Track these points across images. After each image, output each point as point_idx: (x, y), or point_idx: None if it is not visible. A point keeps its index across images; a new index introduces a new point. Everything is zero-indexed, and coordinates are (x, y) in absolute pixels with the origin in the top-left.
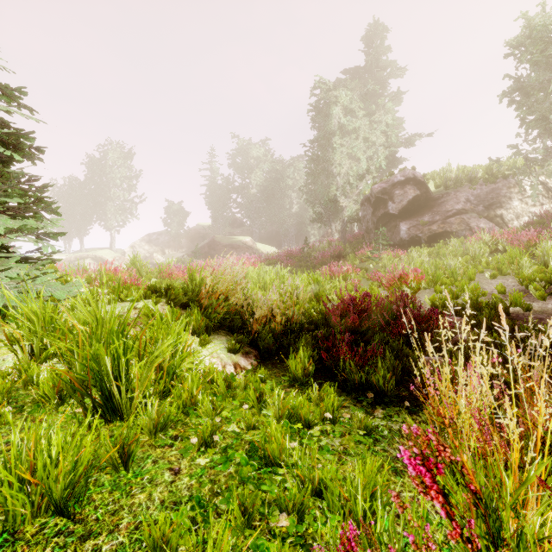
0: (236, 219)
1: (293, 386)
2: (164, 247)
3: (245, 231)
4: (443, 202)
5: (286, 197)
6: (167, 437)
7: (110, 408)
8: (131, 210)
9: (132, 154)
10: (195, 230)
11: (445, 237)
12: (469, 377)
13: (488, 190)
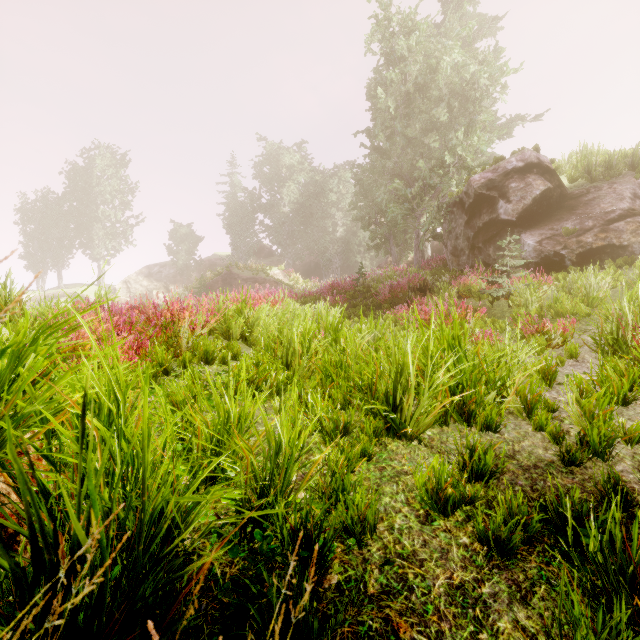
0: (264, 247)
1: None
2: (168, 282)
3: (275, 262)
4: (593, 199)
5: (329, 217)
6: None
7: None
8: (125, 234)
9: (127, 161)
10: (210, 261)
11: (609, 255)
12: None
13: None
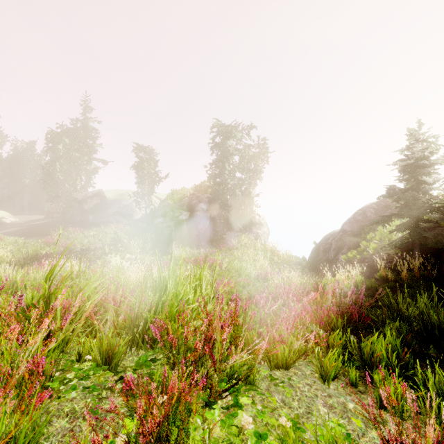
0: None
1: None
2: None
3: None
4: (109, 206)
5: (20, 172)
6: None
7: None
8: None
9: None
10: None
11: (107, 223)
12: None
13: (128, 203)
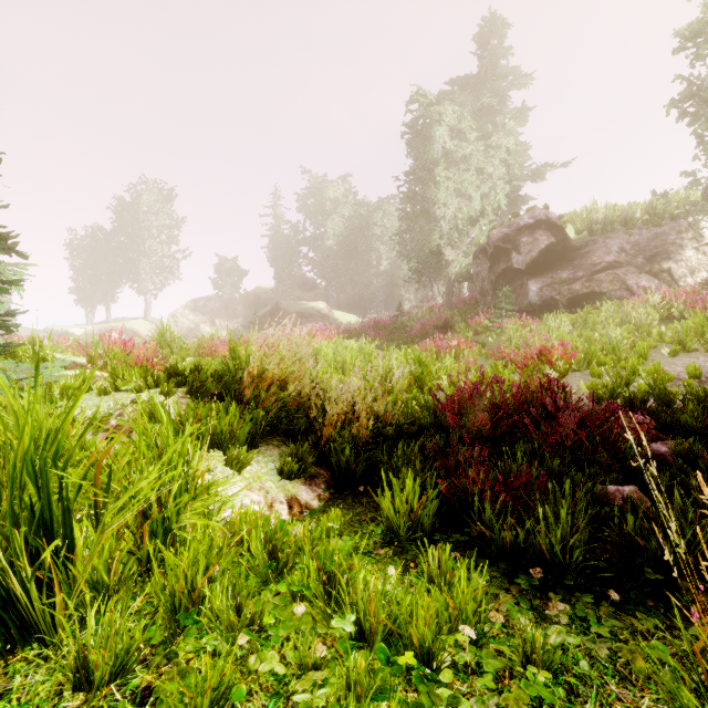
0: (308, 280)
1: (391, 545)
2: (214, 316)
3: (319, 295)
4: (588, 252)
5: (373, 251)
6: (126, 695)
7: (15, 621)
8: (171, 268)
9: (173, 196)
10: (254, 294)
11: (592, 300)
12: (706, 530)
13: (650, 235)
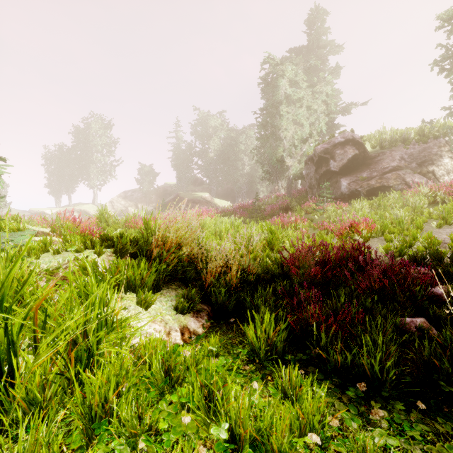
0: (197, 179)
1: (254, 362)
2: (137, 202)
3: (205, 189)
4: (380, 160)
5: (239, 160)
6: None
7: None
8: (110, 171)
9: (111, 125)
10: (163, 188)
11: (382, 191)
12: None
13: (420, 149)
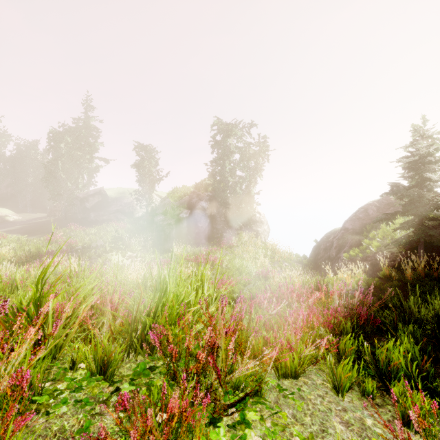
0: None
1: None
2: None
3: None
4: (111, 205)
5: (23, 171)
6: None
7: None
8: None
9: None
10: None
11: (108, 221)
12: None
13: (129, 201)
